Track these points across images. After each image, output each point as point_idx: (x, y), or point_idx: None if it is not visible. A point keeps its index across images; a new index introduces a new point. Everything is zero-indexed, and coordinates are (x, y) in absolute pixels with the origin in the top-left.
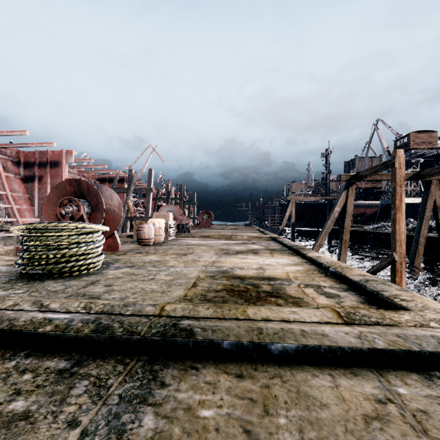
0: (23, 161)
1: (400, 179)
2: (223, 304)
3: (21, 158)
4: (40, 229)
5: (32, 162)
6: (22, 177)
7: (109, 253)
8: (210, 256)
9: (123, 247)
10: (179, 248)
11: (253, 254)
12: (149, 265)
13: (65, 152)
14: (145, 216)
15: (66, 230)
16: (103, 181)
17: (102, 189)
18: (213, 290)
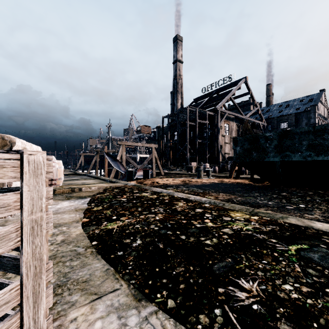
0: None
1: None
2: None
3: None
4: None
5: None
6: None
7: None
8: None
9: None
10: None
11: None
12: None
13: None
14: None
15: None
16: None
17: None
18: None
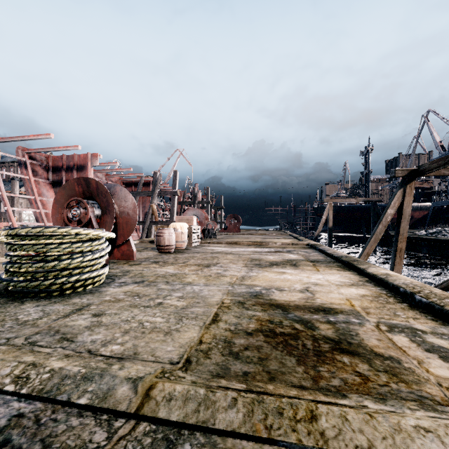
0: (51, 166)
1: None
2: (262, 382)
3: (50, 163)
4: (24, 236)
5: (60, 167)
6: (50, 181)
7: (122, 262)
8: (238, 269)
9: (141, 254)
10: (202, 257)
11: (291, 266)
12: (162, 281)
13: (91, 155)
14: (170, 220)
15: (55, 237)
16: (129, 185)
17: (116, 189)
18: (243, 331)
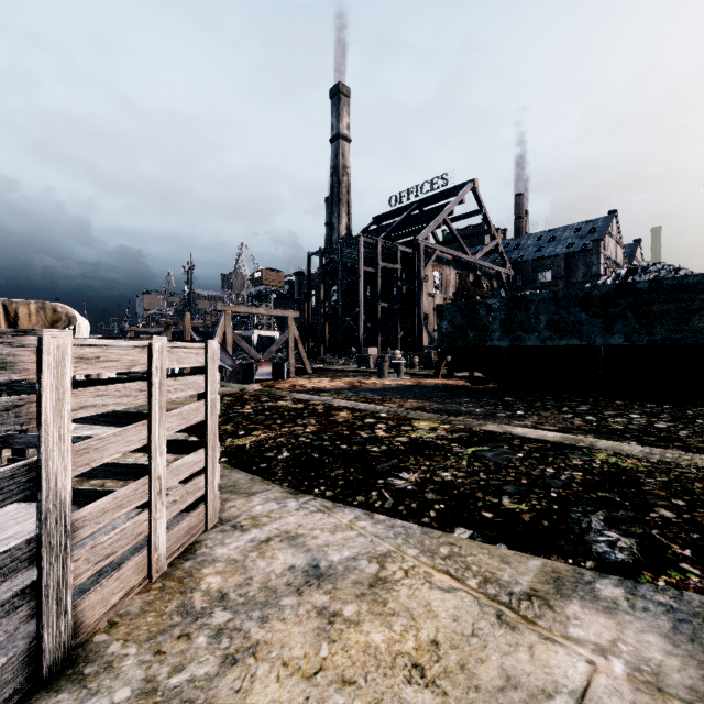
0: None
1: (188, 329)
2: None
3: None
4: None
5: None
6: None
7: None
8: None
9: None
10: None
11: None
12: None
13: None
14: None
15: None
16: None
17: None
18: None
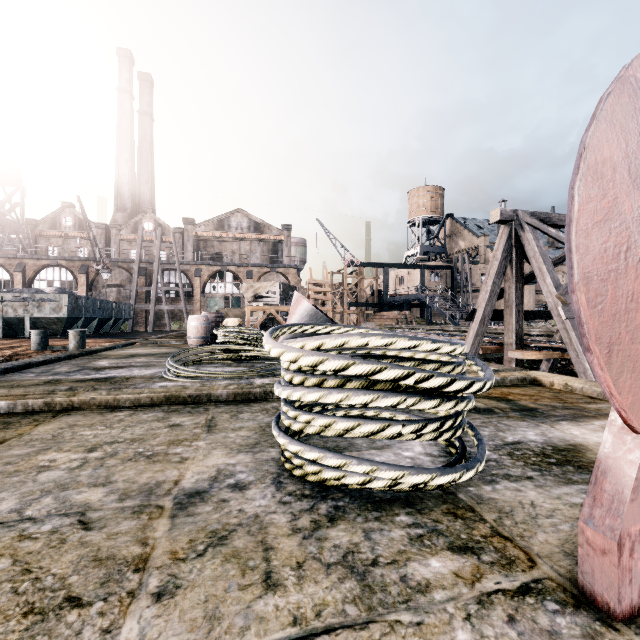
0: None
1: None
2: (13, 399)
3: None
4: None
5: None
6: None
7: None
8: None
9: None
10: None
11: None
12: (111, 521)
13: None
14: None
15: None
16: None
17: None
18: None
